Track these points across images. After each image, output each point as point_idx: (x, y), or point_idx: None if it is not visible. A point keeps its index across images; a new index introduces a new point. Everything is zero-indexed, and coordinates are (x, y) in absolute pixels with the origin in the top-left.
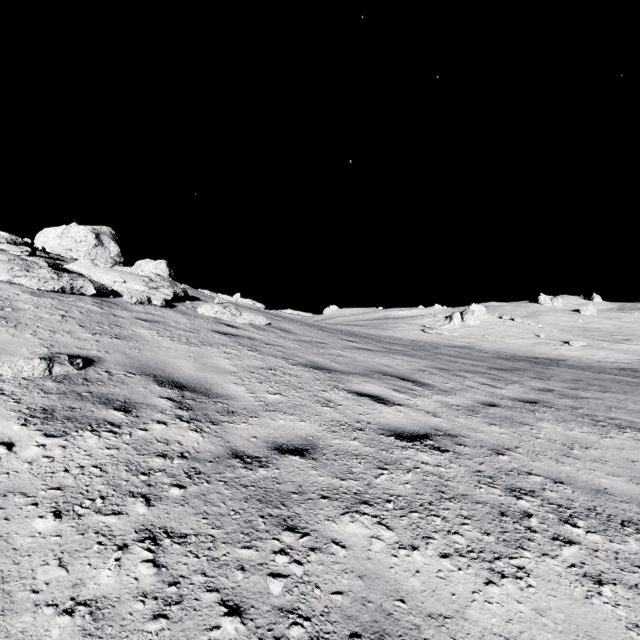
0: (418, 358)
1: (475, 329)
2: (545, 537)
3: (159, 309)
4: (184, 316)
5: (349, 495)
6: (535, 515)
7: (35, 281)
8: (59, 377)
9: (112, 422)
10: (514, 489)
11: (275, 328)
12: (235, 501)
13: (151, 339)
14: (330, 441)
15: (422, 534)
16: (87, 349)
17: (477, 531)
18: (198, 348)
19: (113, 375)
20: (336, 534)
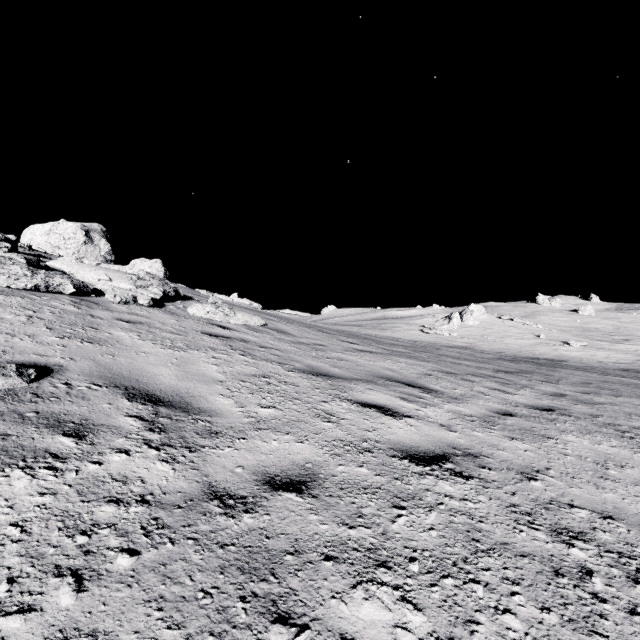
0: (422, 361)
1: (474, 329)
2: (619, 610)
3: (145, 309)
4: (172, 316)
5: (360, 553)
6: (596, 572)
7: (4, 278)
8: (1, 392)
9: (56, 453)
10: (560, 531)
11: (271, 329)
12: (206, 573)
13: (130, 343)
14: (333, 469)
15: (462, 616)
16: (48, 356)
17: (533, 606)
18: (183, 353)
19: (73, 388)
20: (346, 624)
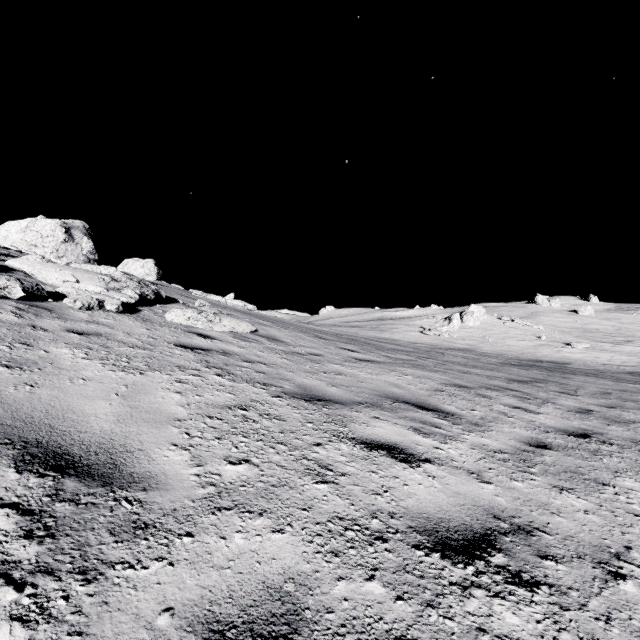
0: (429, 370)
1: (475, 330)
2: None
3: (113, 316)
4: (144, 324)
5: None
6: None
7: None
8: None
9: None
10: None
11: (262, 336)
12: None
13: (68, 364)
14: (328, 591)
15: None
16: None
17: None
18: (139, 376)
19: None
20: None
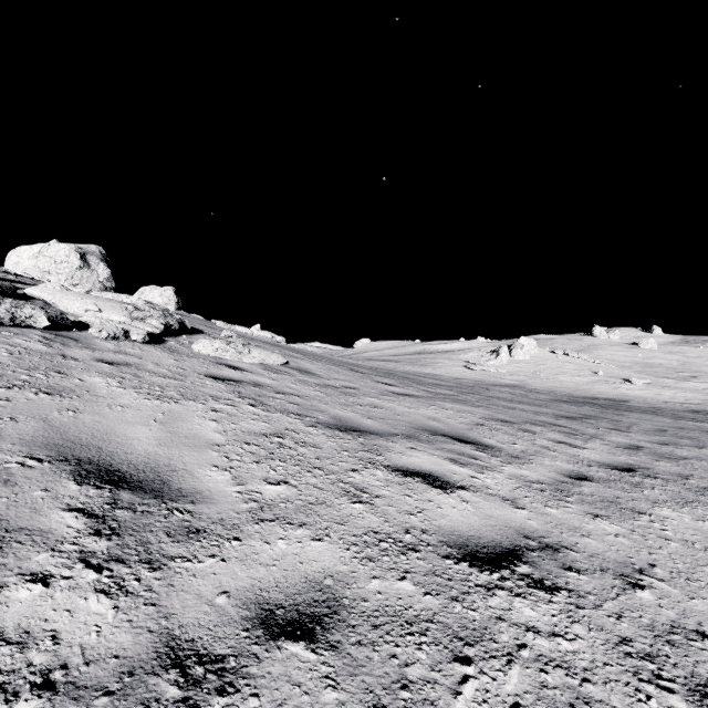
0: (470, 405)
1: (525, 365)
2: None
3: (139, 346)
4: (172, 355)
5: None
6: None
7: None
8: None
9: None
10: (703, 690)
11: (293, 369)
12: None
13: (104, 392)
14: (363, 586)
15: None
16: None
17: None
18: (174, 404)
19: None
20: None
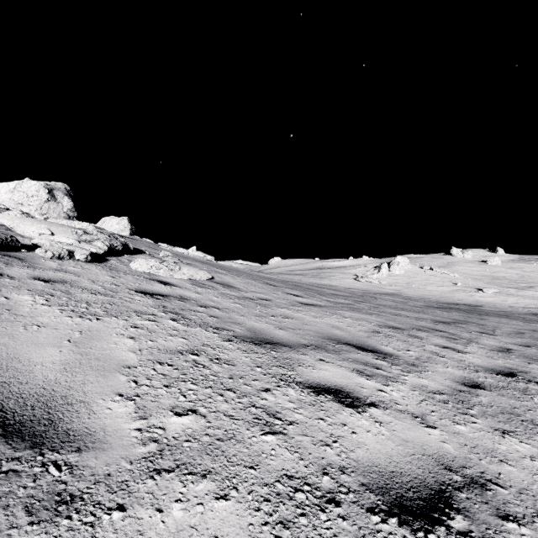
0: (365, 313)
1: (400, 278)
2: None
3: (81, 264)
4: (110, 272)
5: None
6: None
7: None
8: None
9: None
10: None
11: (217, 283)
12: None
13: (26, 311)
14: None
15: None
16: None
17: None
18: (95, 322)
19: None
20: None
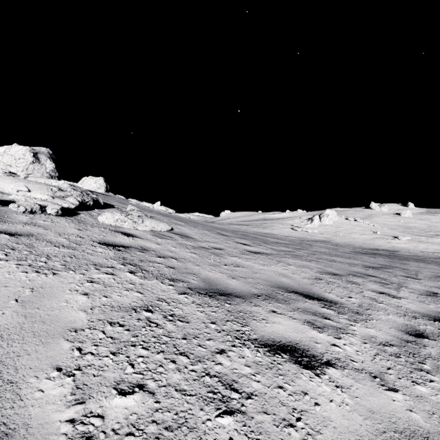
0: (305, 260)
1: (329, 227)
2: None
3: (52, 218)
4: (77, 225)
5: None
6: None
7: None
8: None
9: None
10: None
11: (176, 234)
12: None
13: None
14: None
15: None
16: None
17: None
18: (50, 277)
19: None
20: None
